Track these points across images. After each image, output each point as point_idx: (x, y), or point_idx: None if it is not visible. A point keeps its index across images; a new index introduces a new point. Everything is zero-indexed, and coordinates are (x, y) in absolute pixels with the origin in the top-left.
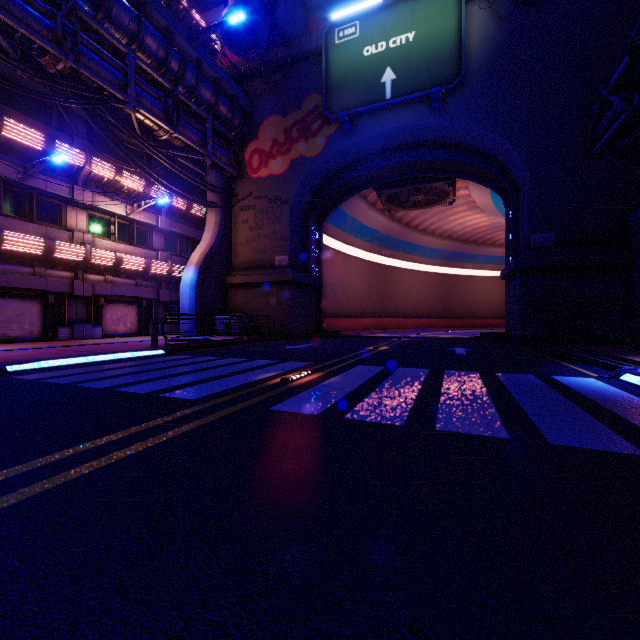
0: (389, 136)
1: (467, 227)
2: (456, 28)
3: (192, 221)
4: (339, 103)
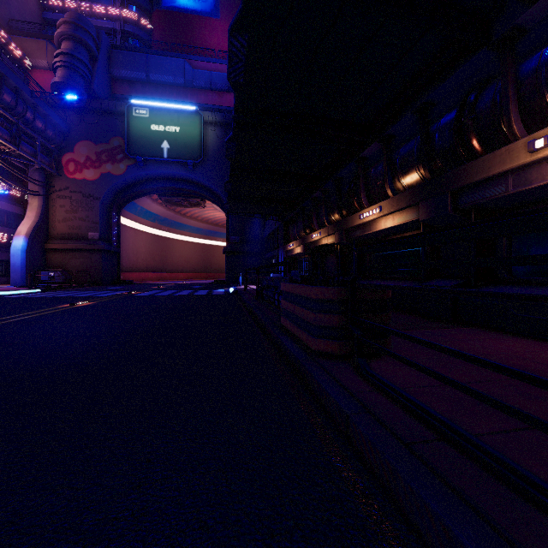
0: (166, 174)
1: (217, 217)
2: (199, 135)
3: (7, 198)
4: (136, 150)
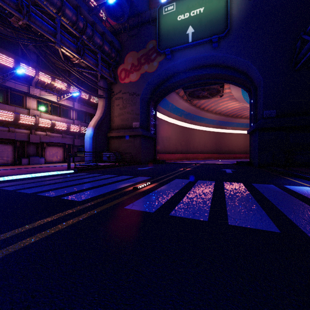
0: (190, 61)
1: (228, 108)
2: (225, 5)
3: (91, 105)
4: (165, 44)
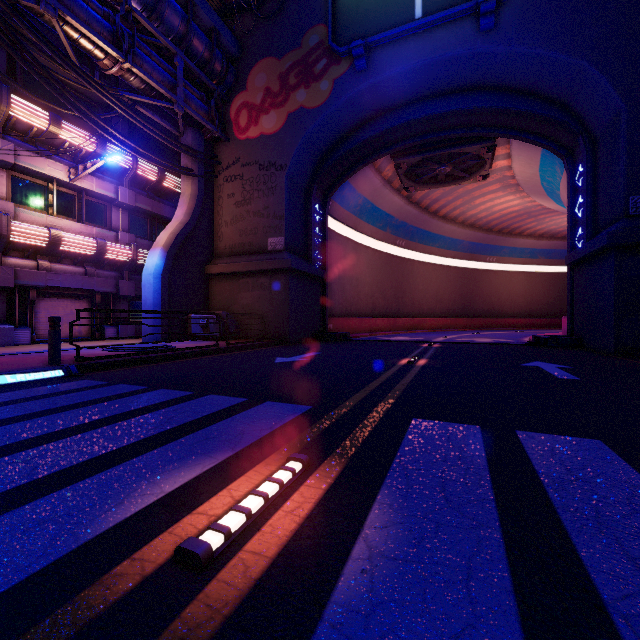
0: (417, 75)
1: (494, 213)
2: None
3: (167, 198)
4: (351, 31)
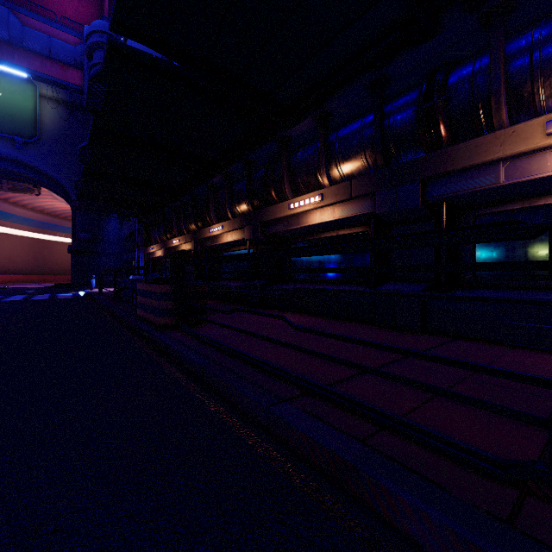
0: None
1: (57, 208)
2: (33, 109)
3: None
4: None
